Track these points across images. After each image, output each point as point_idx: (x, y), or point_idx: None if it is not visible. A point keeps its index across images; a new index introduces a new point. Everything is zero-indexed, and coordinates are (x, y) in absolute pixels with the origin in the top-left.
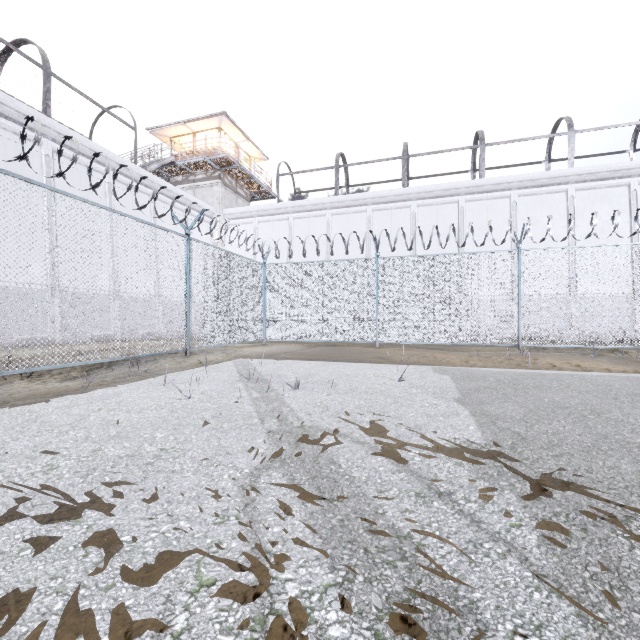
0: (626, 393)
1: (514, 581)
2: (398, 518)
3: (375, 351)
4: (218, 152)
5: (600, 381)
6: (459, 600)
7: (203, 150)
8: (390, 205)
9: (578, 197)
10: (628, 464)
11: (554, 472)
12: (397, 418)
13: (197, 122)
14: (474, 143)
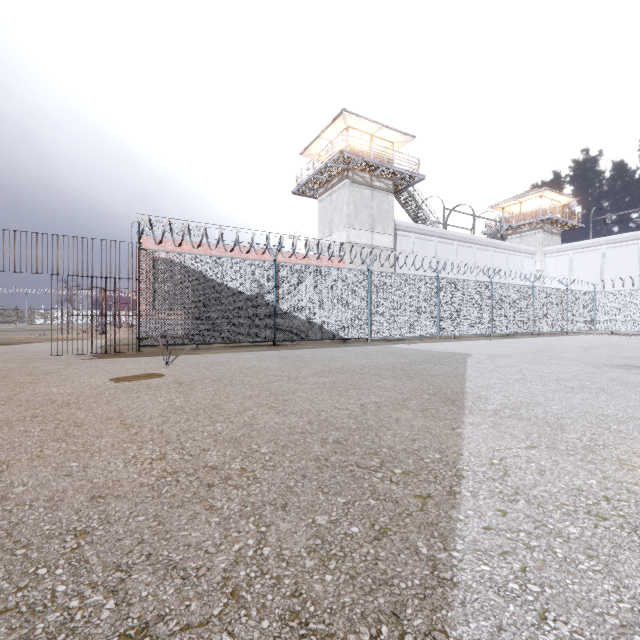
0: None
1: None
2: None
3: None
4: (540, 212)
5: None
6: None
7: (527, 212)
8: None
9: None
10: None
11: None
12: None
13: (525, 197)
14: None
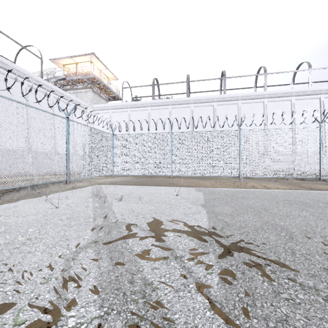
0: (282, 199)
1: (199, 306)
2: (149, 273)
3: (170, 180)
4: (90, 74)
5: (272, 194)
6: (166, 320)
7: (81, 72)
8: (180, 106)
9: (268, 105)
10: (273, 236)
11: (237, 242)
12: (168, 216)
13: (78, 57)
14: (221, 76)
